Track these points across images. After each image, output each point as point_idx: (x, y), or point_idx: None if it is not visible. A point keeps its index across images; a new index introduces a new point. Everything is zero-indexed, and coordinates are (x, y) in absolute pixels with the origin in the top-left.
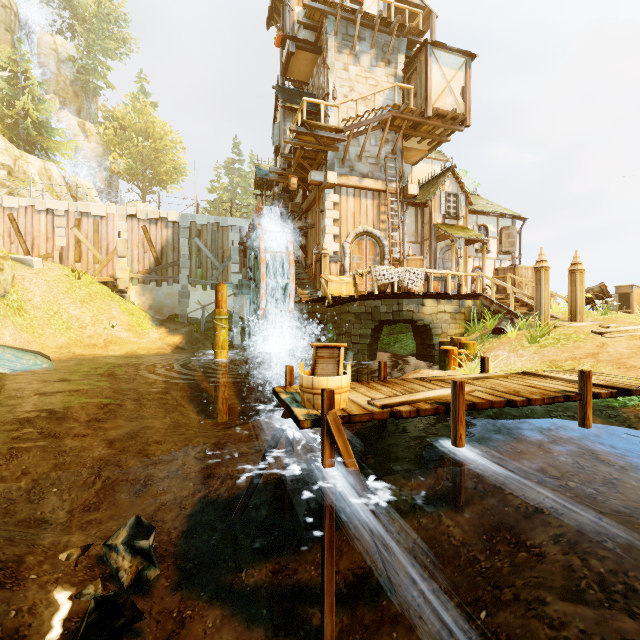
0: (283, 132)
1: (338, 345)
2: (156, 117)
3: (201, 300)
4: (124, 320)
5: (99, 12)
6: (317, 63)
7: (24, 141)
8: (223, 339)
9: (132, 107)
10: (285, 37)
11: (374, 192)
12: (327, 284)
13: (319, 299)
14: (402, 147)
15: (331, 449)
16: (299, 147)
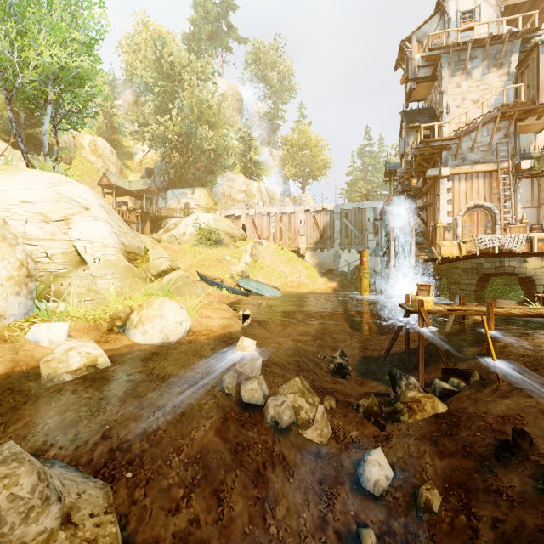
0: (406, 144)
1: (429, 285)
2: (311, 132)
3: (347, 259)
4: (305, 273)
5: (280, 78)
6: (434, 85)
7: (249, 174)
8: (366, 284)
9: (297, 131)
10: (408, 81)
11: (485, 173)
12: (440, 248)
13: (432, 259)
14: (515, 131)
15: (422, 321)
16: (418, 155)
